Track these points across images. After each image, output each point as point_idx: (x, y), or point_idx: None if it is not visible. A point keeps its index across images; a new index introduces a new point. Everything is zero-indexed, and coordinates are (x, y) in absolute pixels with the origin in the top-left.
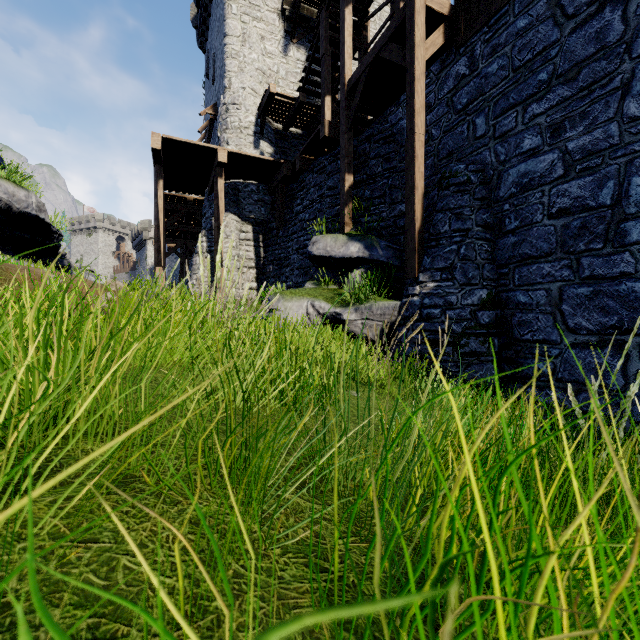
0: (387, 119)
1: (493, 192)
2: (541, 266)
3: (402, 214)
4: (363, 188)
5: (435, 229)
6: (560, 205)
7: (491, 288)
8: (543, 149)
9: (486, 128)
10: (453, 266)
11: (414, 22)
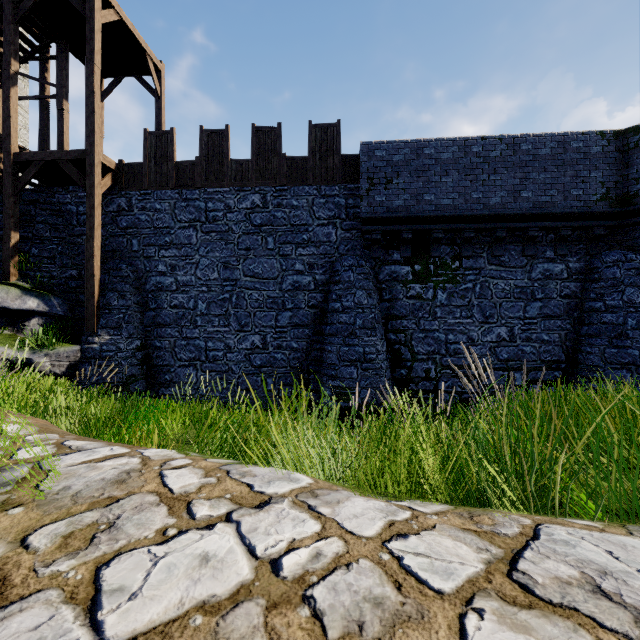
0: (54, 194)
1: (143, 285)
2: (167, 329)
3: (73, 277)
4: (30, 245)
5: (108, 302)
6: (175, 303)
7: (143, 339)
8: (168, 274)
9: (139, 248)
10: (121, 327)
11: (94, 171)
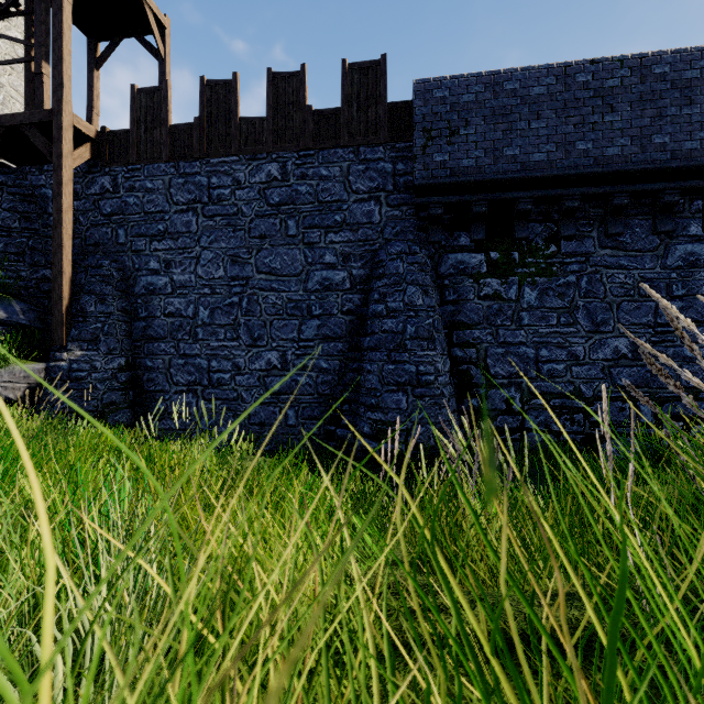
0: (27, 176)
1: (131, 288)
2: (160, 344)
3: (47, 279)
4: None
5: (83, 308)
6: (170, 310)
7: (129, 356)
8: (161, 273)
9: (126, 240)
10: (99, 340)
11: (62, 135)
